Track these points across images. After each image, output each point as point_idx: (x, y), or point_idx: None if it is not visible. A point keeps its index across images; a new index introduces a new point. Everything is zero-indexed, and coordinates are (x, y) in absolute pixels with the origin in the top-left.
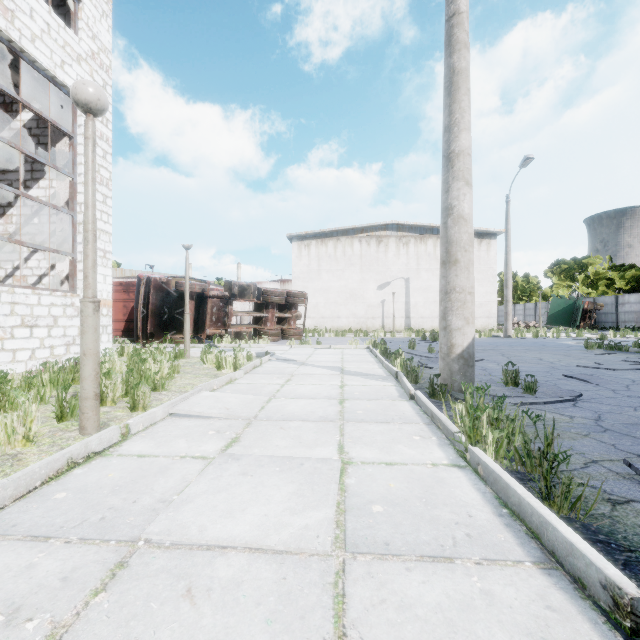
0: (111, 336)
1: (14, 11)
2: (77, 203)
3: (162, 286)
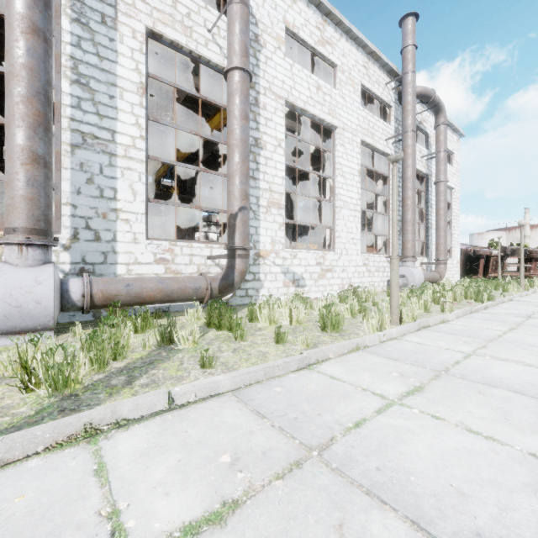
0: (459, 275)
1: None
2: (452, 226)
3: (467, 252)
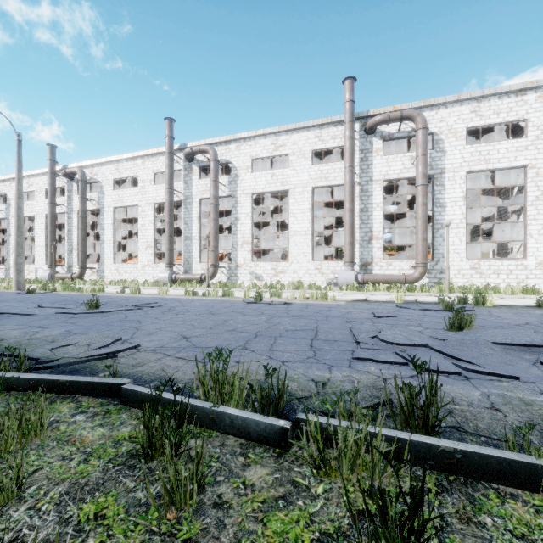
0: None
1: (490, 158)
2: (527, 216)
3: None
